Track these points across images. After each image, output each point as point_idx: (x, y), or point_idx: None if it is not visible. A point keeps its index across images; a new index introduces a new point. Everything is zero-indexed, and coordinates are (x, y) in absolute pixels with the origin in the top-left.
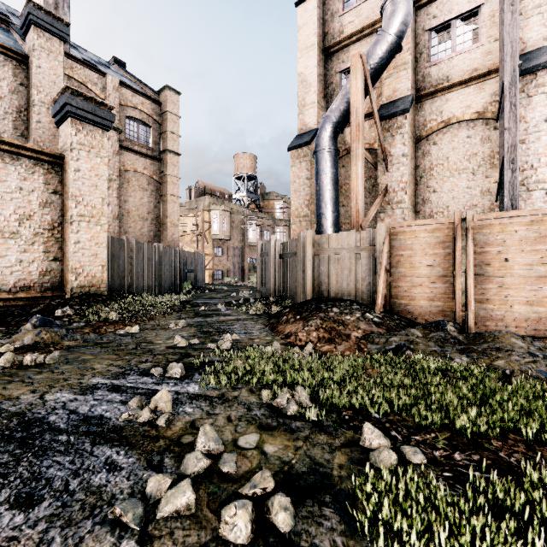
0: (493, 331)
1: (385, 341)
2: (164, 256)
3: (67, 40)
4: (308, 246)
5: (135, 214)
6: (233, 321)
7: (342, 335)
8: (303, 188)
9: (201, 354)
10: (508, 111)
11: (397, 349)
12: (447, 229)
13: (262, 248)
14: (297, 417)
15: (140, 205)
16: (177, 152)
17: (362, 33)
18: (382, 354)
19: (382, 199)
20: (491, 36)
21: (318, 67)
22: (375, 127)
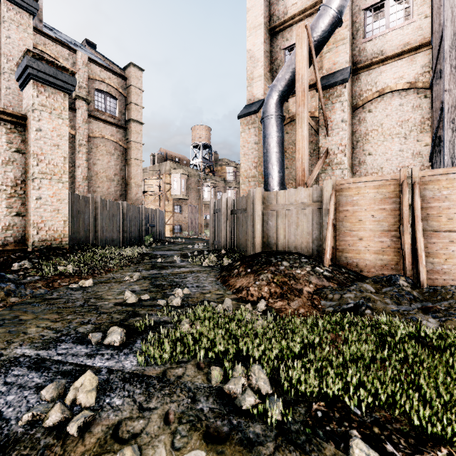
0: (449, 286)
1: (340, 297)
2: (128, 213)
3: (41, 19)
4: (258, 202)
5: (103, 176)
6: (187, 274)
7: (294, 290)
8: (252, 152)
9: (149, 312)
10: (449, 73)
11: (355, 308)
12: (392, 185)
13: (215, 205)
14: (256, 414)
15: (107, 168)
16: (140, 121)
17: (304, 14)
18: (341, 314)
19: (324, 160)
20: (421, 13)
21: (265, 45)
22: (316, 97)
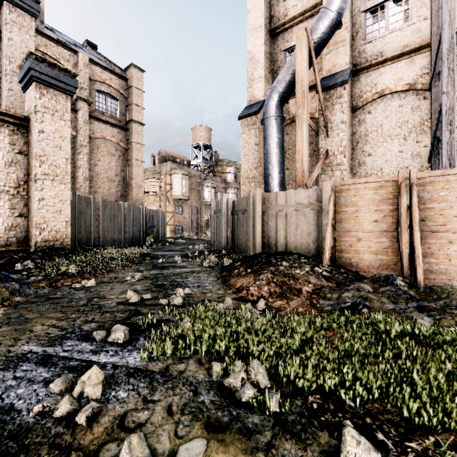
0: (445, 286)
1: (338, 297)
2: (129, 213)
3: (42, 21)
4: (258, 203)
5: (104, 177)
6: (188, 274)
7: (293, 289)
8: (252, 153)
9: (151, 311)
10: (447, 76)
11: (352, 307)
12: (391, 186)
13: (216, 205)
14: (254, 406)
15: (108, 168)
16: (141, 122)
17: (304, 15)
18: (339, 313)
19: (323, 161)
20: (420, 15)
21: (265, 46)
22: (316, 99)
